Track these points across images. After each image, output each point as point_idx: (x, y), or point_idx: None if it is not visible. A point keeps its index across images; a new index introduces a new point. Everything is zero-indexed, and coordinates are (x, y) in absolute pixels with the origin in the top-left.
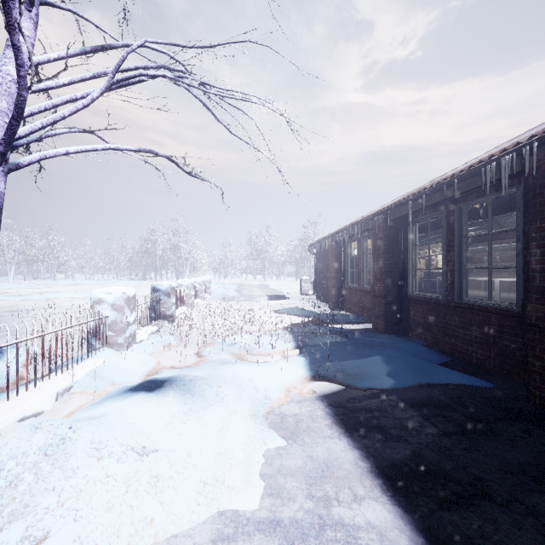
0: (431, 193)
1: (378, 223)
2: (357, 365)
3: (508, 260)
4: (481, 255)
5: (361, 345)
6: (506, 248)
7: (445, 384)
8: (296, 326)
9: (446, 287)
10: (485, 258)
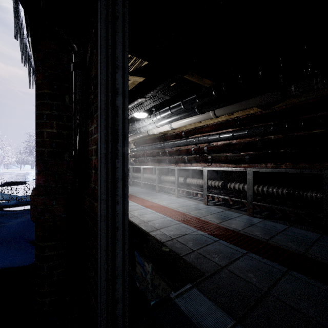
0: None
1: None
2: None
3: (149, 155)
4: (142, 152)
5: None
6: (148, 148)
7: None
8: None
9: None
10: (141, 154)
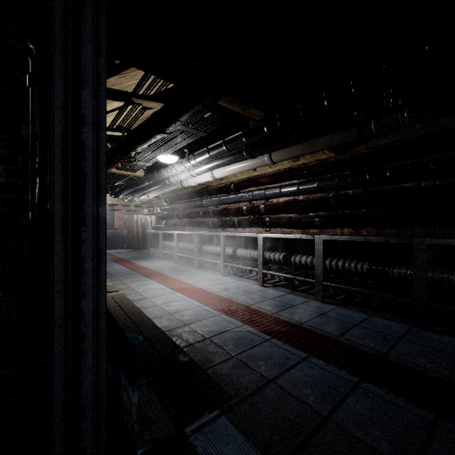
0: None
1: None
2: None
3: (186, 216)
4: (177, 212)
5: None
6: (185, 206)
7: None
8: None
9: None
10: (175, 214)
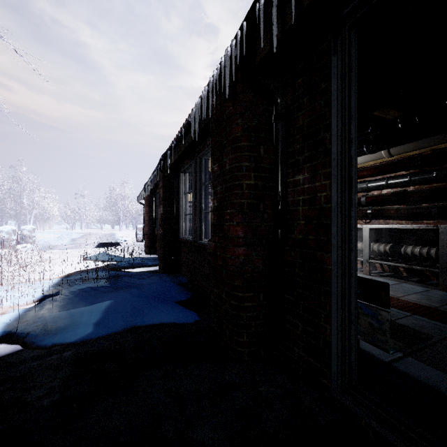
0: (176, 143)
1: (160, 173)
2: (72, 315)
3: None
4: None
5: (110, 289)
6: None
7: (153, 324)
8: (81, 273)
9: (195, 229)
10: None
